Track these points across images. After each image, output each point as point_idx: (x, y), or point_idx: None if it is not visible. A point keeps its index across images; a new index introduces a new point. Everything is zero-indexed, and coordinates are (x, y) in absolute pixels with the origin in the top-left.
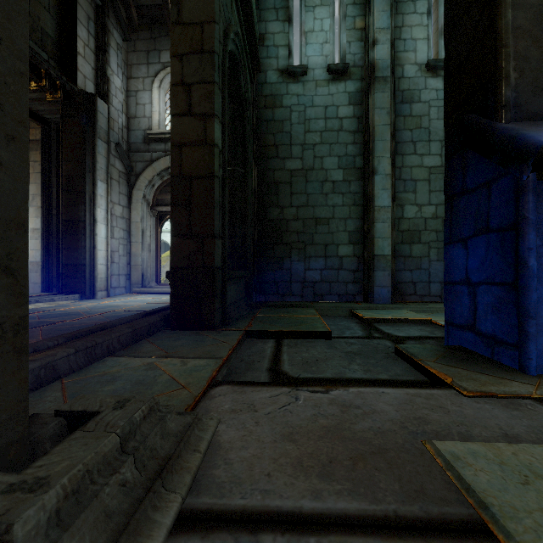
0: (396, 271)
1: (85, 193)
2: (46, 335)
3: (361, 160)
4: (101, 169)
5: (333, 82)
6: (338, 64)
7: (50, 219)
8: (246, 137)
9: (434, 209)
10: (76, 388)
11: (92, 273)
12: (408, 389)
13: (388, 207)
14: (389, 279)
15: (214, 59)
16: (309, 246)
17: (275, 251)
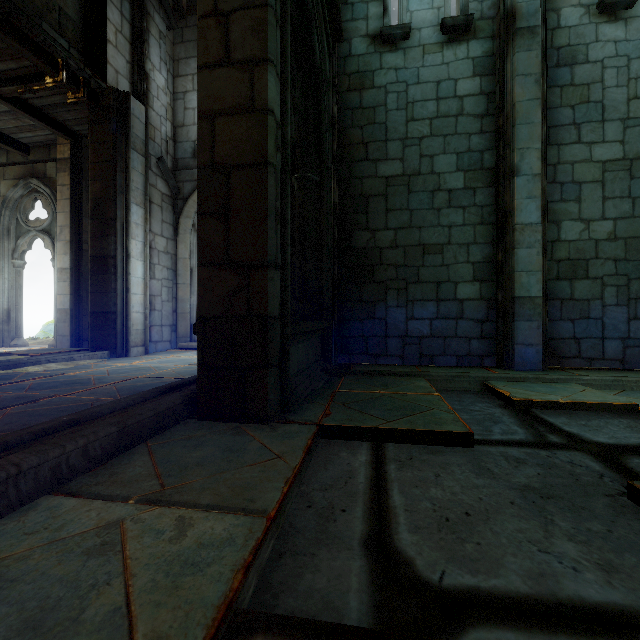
0: (548, 321)
1: (116, 221)
2: None
3: (493, 157)
4: (137, 189)
5: (448, 45)
6: (458, 17)
7: (81, 256)
8: (322, 131)
9: (612, 225)
10: None
11: (125, 324)
12: None
13: (536, 224)
14: (539, 334)
15: None
16: (412, 285)
17: (363, 293)
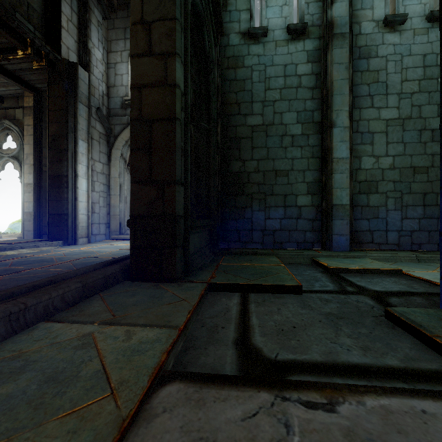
0: (353, 220)
1: (67, 151)
2: None
3: (319, 115)
4: (82, 129)
5: (291, 42)
6: (297, 24)
7: (41, 175)
8: (210, 95)
9: (392, 160)
10: None
11: (74, 222)
12: None
13: (346, 158)
14: (348, 228)
15: None
16: (269, 196)
17: (237, 201)
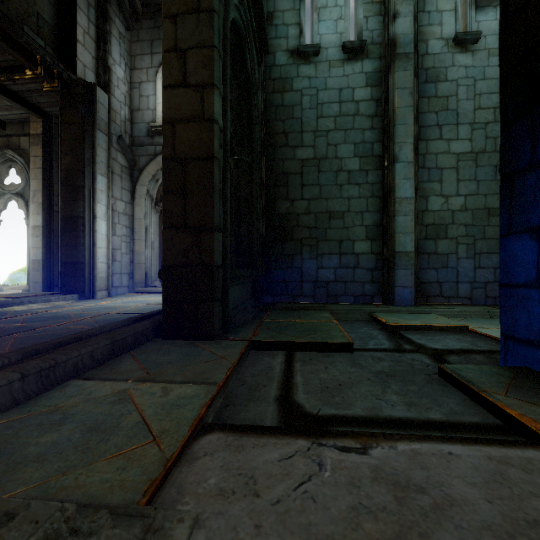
0: (419, 269)
1: (84, 188)
2: (15, 345)
3: (380, 147)
4: (101, 162)
5: (348, 62)
6: (355, 42)
7: (51, 216)
8: (253, 123)
9: (463, 200)
10: (3, 437)
11: (92, 272)
12: (487, 448)
13: (410, 198)
14: (412, 279)
15: (212, 19)
16: (321, 242)
17: (284, 248)
